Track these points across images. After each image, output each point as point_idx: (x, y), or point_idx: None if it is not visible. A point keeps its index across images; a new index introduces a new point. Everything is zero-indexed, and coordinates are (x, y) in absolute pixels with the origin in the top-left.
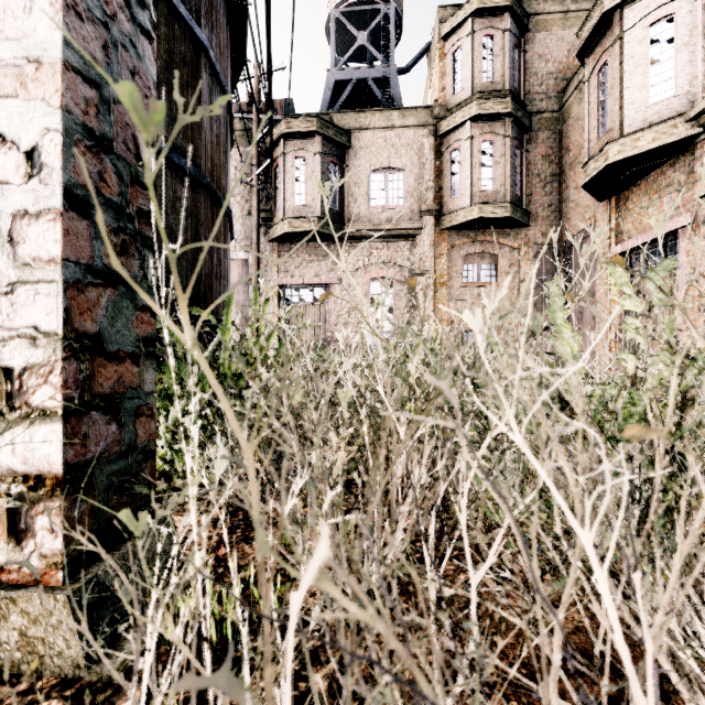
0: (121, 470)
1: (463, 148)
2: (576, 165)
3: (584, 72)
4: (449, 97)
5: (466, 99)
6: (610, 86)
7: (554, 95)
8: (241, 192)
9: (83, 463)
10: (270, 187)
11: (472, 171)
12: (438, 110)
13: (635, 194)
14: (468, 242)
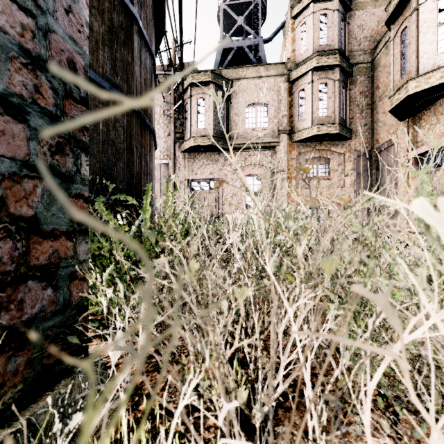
0: (56, 325)
1: (306, 88)
2: (384, 98)
3: (389, 35)
4: (298, 56)
5: (309, 57)
6: (409, 42)
7: (368, 51)
8: (164, 121)
9: (18, 324)
10: (182, 118)
11: (312, 103)
12: (290, 65)
13: (426, 115)
14: (310, 150)
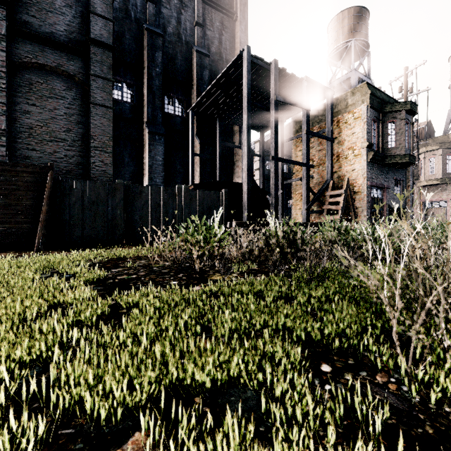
0: None
1: None
2: None
3: None
4: None
5: None
6: None
7: None
8: None
9: None
10: (418, 168)
11: None
12: None
13: None
14: None
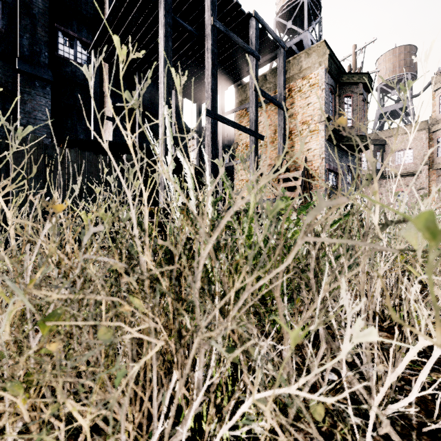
0: None
1: None
2: None
3: None
4: (437, 115)
5: None
6: None
7: None
8: None
9: None
10: None
11: None
12: (431, 121)
13: None
14: None
